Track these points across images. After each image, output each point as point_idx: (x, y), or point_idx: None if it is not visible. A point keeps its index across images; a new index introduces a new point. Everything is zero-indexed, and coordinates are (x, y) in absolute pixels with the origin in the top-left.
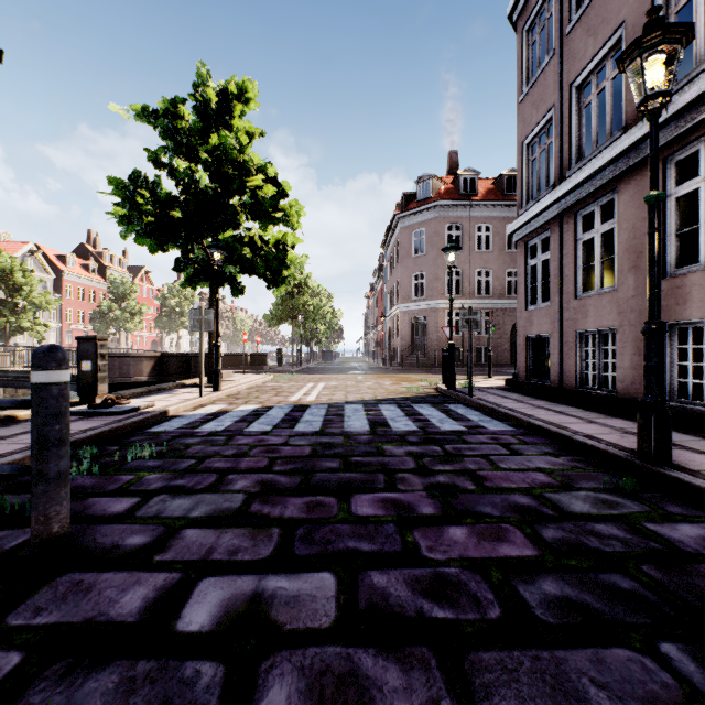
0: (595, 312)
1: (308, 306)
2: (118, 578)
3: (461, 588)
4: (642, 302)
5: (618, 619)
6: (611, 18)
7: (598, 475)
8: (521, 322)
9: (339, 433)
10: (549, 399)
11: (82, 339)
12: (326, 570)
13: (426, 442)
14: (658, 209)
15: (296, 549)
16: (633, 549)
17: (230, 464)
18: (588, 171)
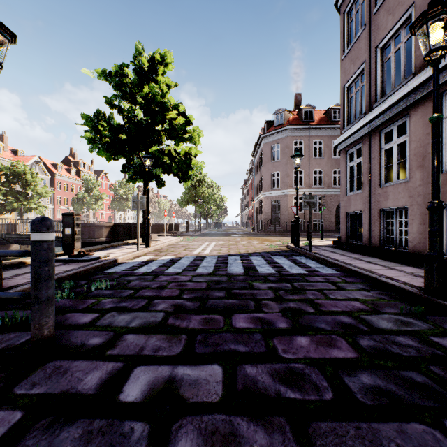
0: (393, 196)
1: (205, 194)
2: (83, 365)
3: (305, 378)
4: (426, 189)
5: (415, 403)
6: (404, 1)
7: (397, 304)
8: (343, 203)
9: (225, 274)
10: (362, 253)
11: (65, 215)
12: (216, 363)
13: (281, 280)
14: (438, 126)
15: (197, 349)
16: (423, 354)
17: (155, 293)
18: (389, 103)
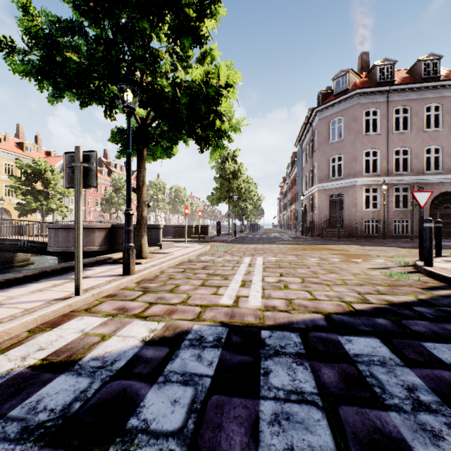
0: None
1: (241, 189)
2: None
3: None
4: None
5: None
6: None
7: None
8: None
9: None
10: None
11: None
12: None
13: None
14: None
15: None
16: None
17: None
18: None
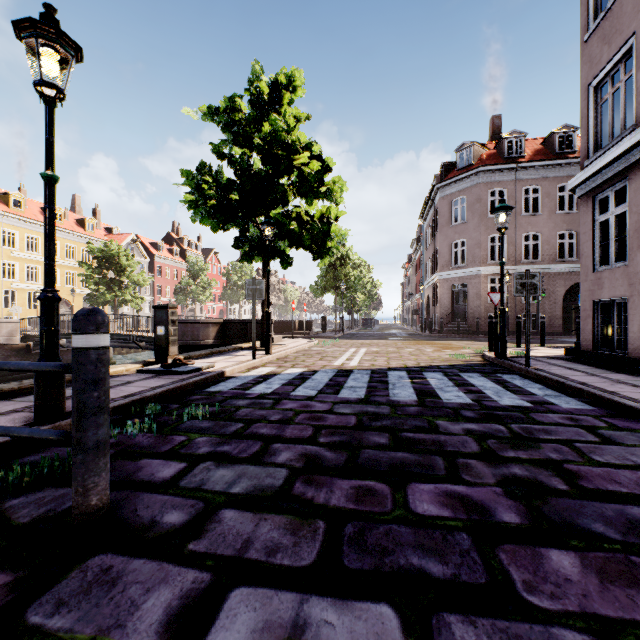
0: None
1: (350, 277)
2: (146, 570)
3: None
4: None
5: None
6: None
7: None
8: (586, 285)
9: (385, 402)
10: (628, 372)
11: (157, 308)
12: (385, 600)
13: (486, 418)
14: None
15: (345, 557)
16: None
17: (275, 431)
18: None
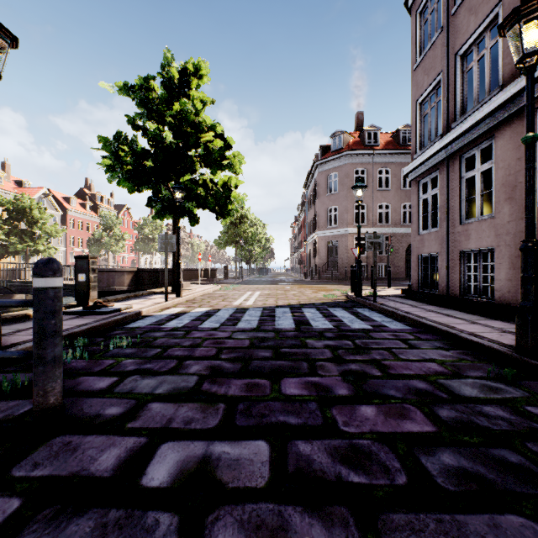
0: (476, 235)
1: (248, 233)
2: (98, 441)
3: (372, 457)
4: (516, 226)
5: (509, 489)
6: None
7: (483, 365)
8: (415, 244)
9: (271, 330)
10: (438, 304)
11: (78, 258)
12: (261, 438)
13: (340, 337)
14: (533, 148)
15: (237, 421)
16: (518, 428)
17: (187, 352)
18: (471, 122)
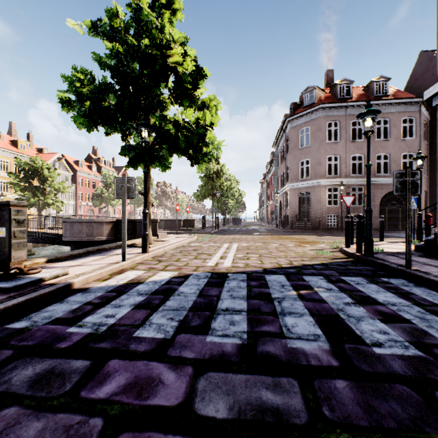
0: None
1: (223, 187)
2: None
3: None
4: None
5: None
6: None
7: None
8: None
9: (285, 360)
10: None
11: None
12: None
13: None
14: None
15: None
16: None
17: None
18: None
